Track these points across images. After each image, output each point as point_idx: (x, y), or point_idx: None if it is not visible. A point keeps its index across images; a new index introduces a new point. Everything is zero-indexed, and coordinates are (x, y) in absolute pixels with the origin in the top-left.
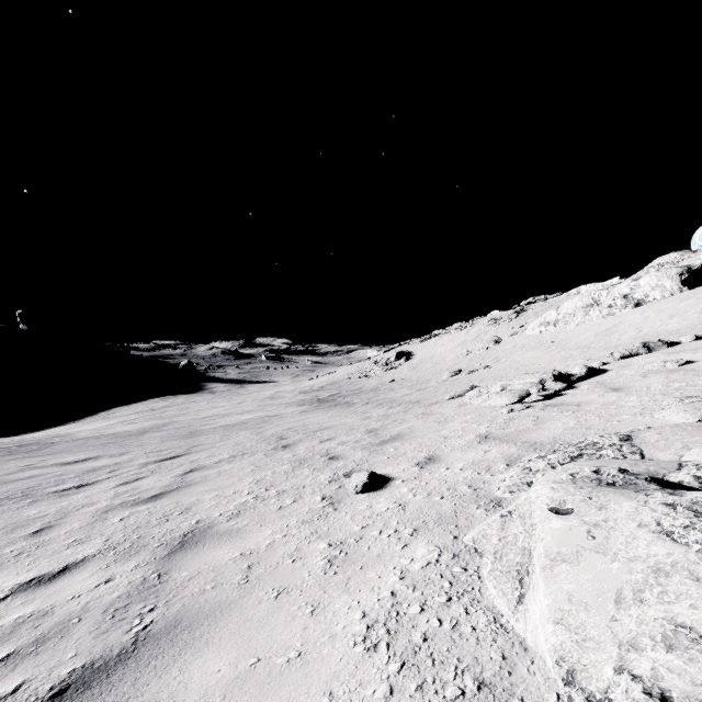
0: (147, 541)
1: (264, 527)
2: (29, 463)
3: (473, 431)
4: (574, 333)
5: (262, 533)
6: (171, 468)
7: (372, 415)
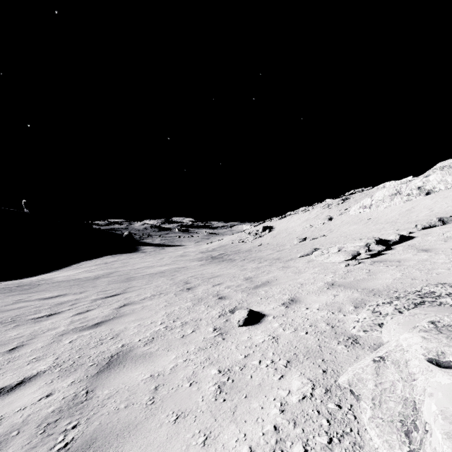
0: (84, 360)
1: (170, 352)
2: (20, 298)
3: (321, 280)
4: (383, 213)
5: (168, 357)
6: (111, 303)
7: (247, 267)
